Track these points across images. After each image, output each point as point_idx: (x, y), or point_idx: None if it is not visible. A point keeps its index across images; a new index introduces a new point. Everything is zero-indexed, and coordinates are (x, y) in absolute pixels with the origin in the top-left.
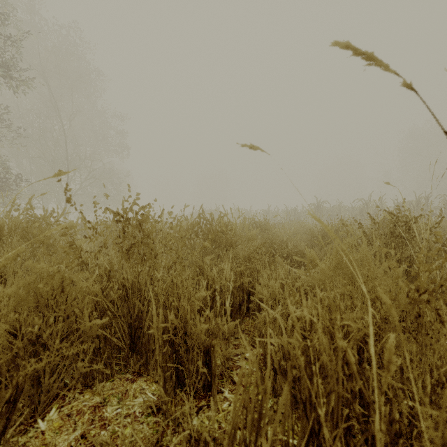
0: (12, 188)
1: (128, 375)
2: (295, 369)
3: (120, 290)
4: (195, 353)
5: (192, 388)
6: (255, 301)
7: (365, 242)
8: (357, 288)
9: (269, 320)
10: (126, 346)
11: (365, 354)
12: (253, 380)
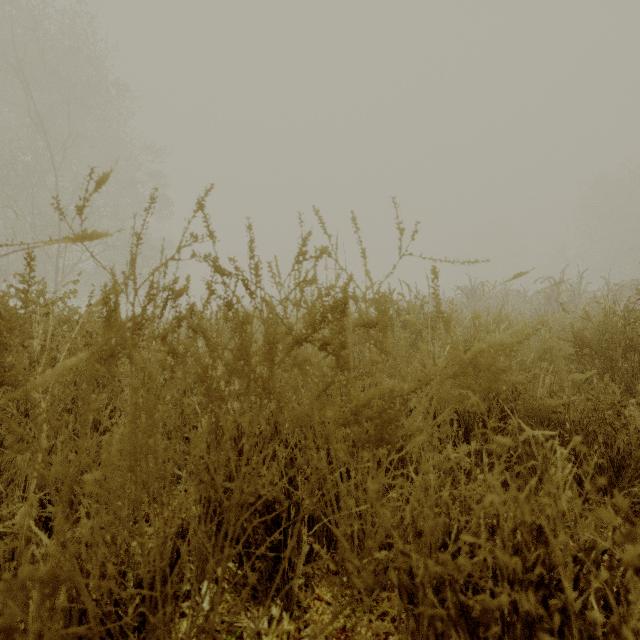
0: None
1: None
2: None
3: None
4: None
5: None
6: None
7: None
8: None
9: None
10: None
11: None
12: None
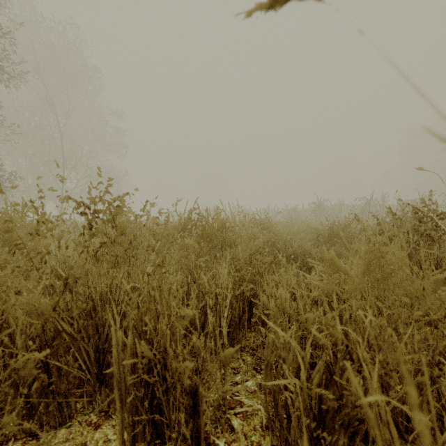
0: (5, 186)
1: (93, 416)
2: (325, 433)
3: (83, 304)
4: (177, 398)
5: (174, 443)
6: (259, 314)
7: (404, 241)
8: (404, 304)
9: (280, 345)
10: (91, 376)
11: (445, 422)
12: (258, 424)
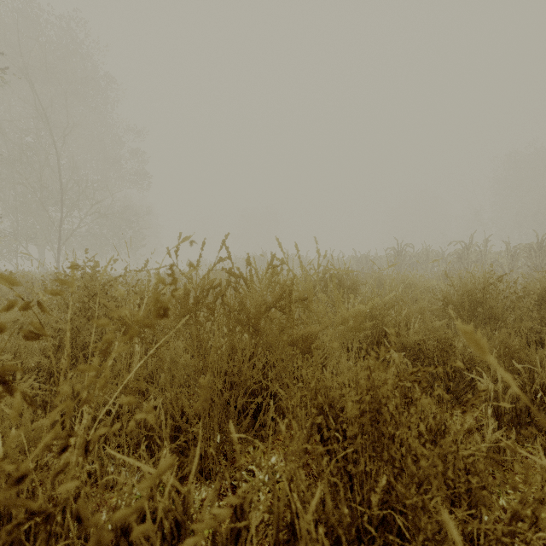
0: None
1: None
2: None
3: None
4: None
5: None
6: None
7: None
8: None
9: None
10: None
11: None
12: None
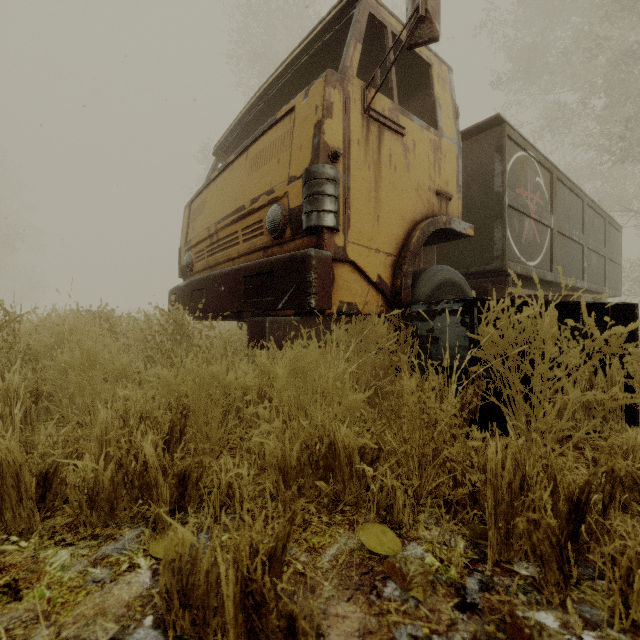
0: None
1: None
2: None
3: None
4: None
5: None
6: None
7: None
8: None
9: None
10: None
11: None
12: None
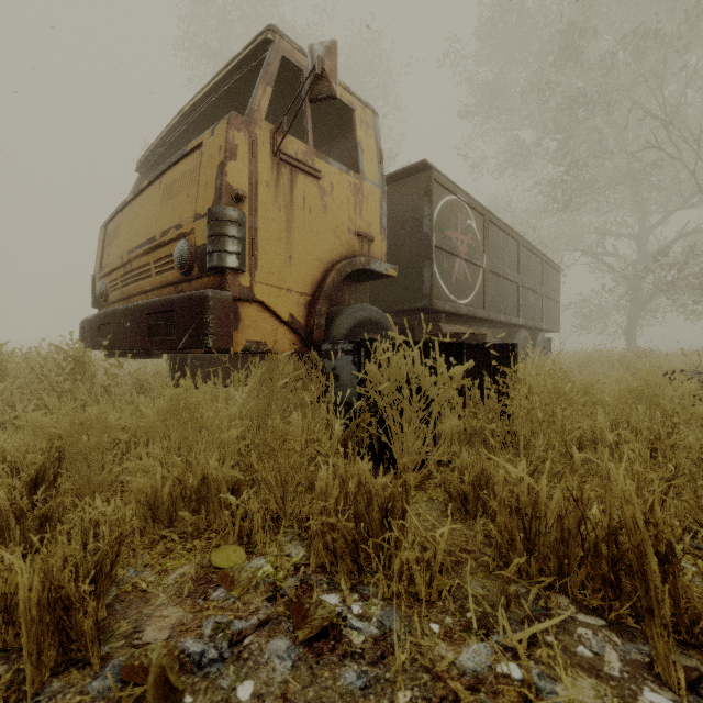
0: None
1: None
2: None
3: None
4: None
5: None
6: None
7: None
8: None
9: None
10: None
11: None
12: None
